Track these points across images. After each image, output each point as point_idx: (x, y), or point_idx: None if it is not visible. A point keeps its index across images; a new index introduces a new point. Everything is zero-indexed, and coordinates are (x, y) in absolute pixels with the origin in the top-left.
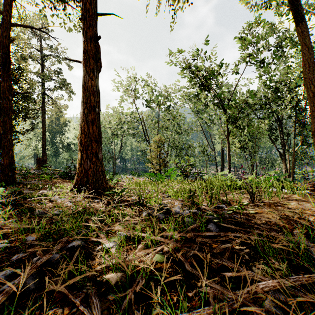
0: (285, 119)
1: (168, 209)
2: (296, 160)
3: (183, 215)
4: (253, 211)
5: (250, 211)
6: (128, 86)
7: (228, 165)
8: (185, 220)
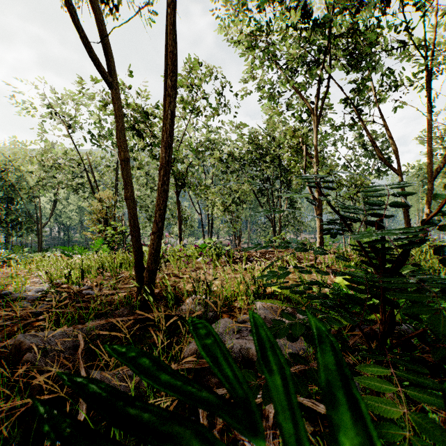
0: (273, 179)
1: (1, 294)
2: (287, 226)
3: (29, 299)
4: (134, 285)
5: (132, 285)
6: (60, 107)
7: (179, 232)
8: (5, 304)
